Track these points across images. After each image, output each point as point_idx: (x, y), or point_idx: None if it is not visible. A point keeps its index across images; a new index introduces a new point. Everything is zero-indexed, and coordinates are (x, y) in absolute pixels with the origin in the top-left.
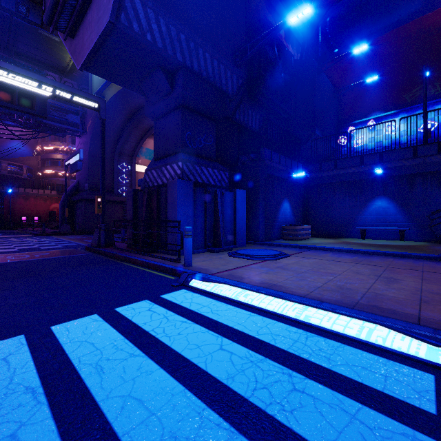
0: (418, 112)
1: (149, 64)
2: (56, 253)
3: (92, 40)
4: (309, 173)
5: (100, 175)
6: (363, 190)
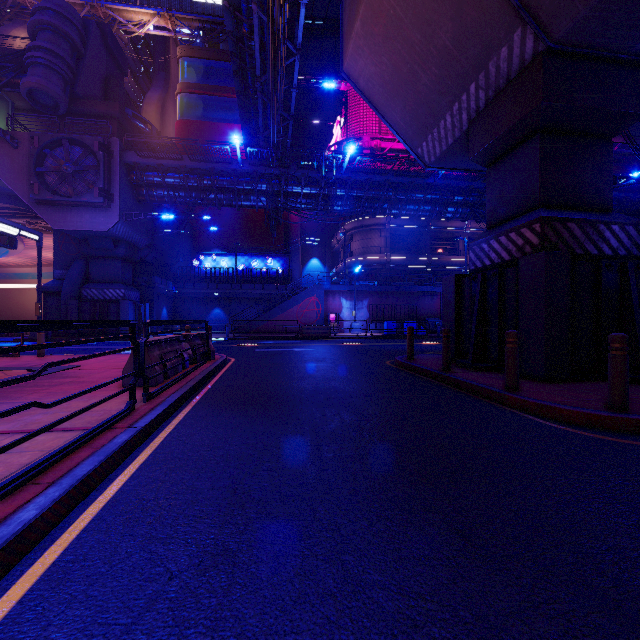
0: (238, 257)
1: (106, 236)
2: (15, 343)
3: (83, 227)
4: (177, 288)
5: (39, 287)
6: (209, 303)
